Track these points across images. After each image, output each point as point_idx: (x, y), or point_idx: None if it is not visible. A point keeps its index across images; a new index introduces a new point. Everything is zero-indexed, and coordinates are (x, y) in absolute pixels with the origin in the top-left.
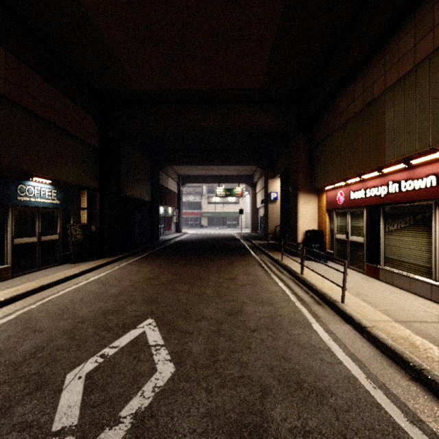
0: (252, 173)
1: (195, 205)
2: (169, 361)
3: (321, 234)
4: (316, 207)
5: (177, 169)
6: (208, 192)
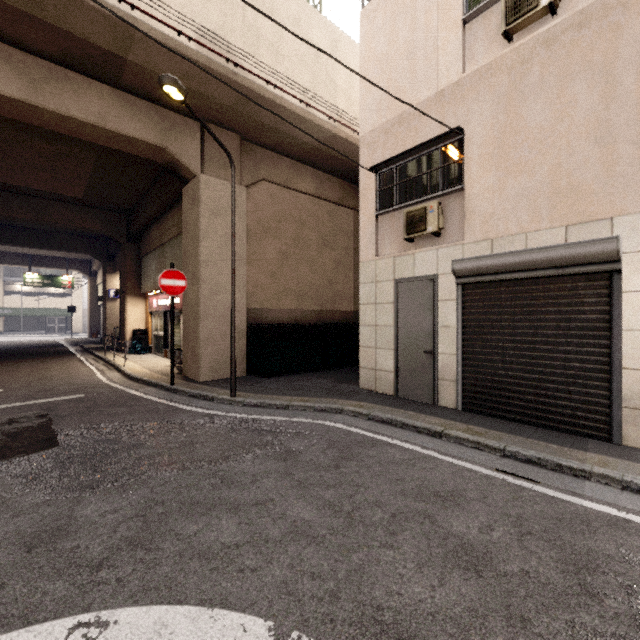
0: (91, 258)
1: None
2: None
3: (146, 332)
4: (144, 309)
5: None
6: (6, 274)
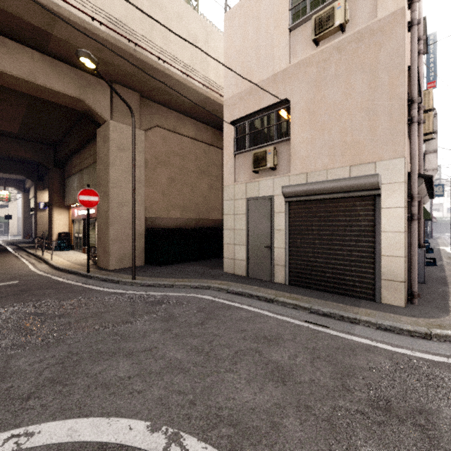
0: (24, 179)
1: None
2: None
3: (69, 234)
4: (68, 217)
5: None
6: None
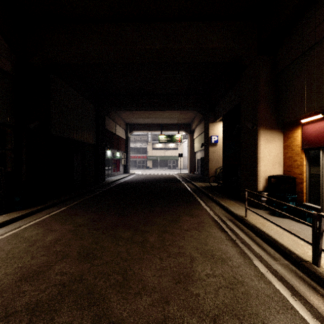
0: (190, 122)
1: (142, 150)
2: None
3: (293, 180)
4: (281, 147)
5: (124, 117)
6: (153, 139)
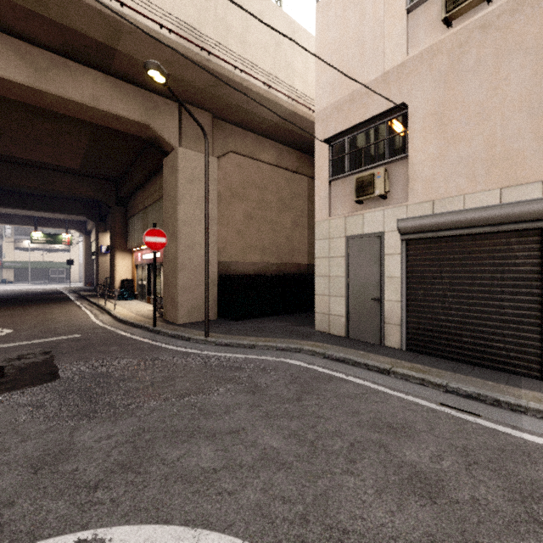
0: (86, 220)
1: None
2: (10, 330)
3: (132, 282)
4: (131, 262)
5: None
6: (17, 233)
